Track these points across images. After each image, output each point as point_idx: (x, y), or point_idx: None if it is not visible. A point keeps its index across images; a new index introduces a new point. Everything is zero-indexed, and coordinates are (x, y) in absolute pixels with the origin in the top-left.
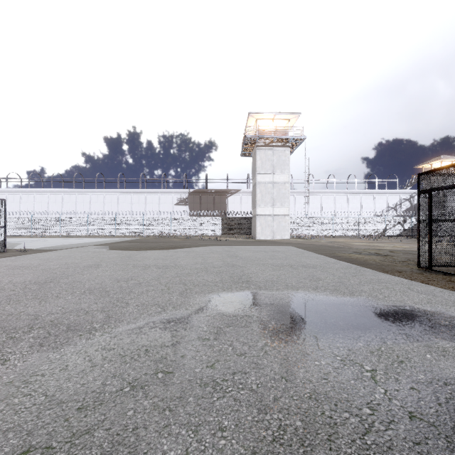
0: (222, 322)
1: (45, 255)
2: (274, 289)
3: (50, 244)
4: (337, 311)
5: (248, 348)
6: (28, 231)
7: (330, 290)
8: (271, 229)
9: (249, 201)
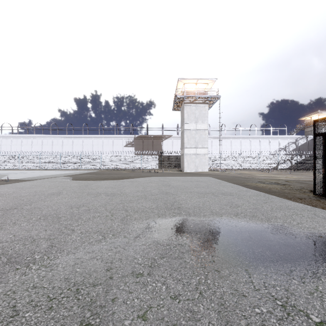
0: (157, 252)
1: (21, 184)
2: (201, 215)
3: (29, 175)
4: (260, 238)
5: (182, 286)
6: (16, 165)
7: (249, 216)
8: (195, 164)
9: (179, 144)
